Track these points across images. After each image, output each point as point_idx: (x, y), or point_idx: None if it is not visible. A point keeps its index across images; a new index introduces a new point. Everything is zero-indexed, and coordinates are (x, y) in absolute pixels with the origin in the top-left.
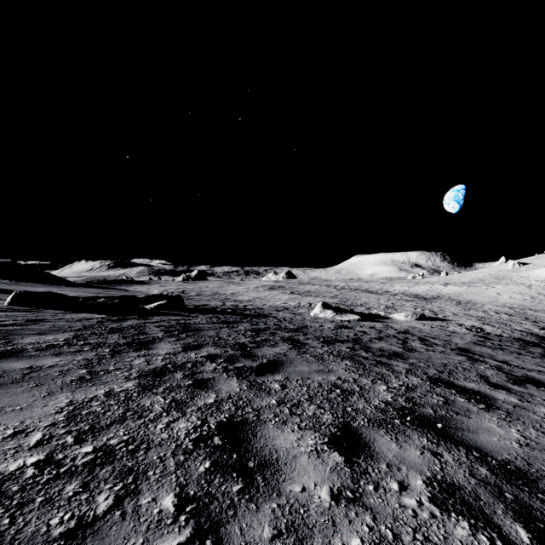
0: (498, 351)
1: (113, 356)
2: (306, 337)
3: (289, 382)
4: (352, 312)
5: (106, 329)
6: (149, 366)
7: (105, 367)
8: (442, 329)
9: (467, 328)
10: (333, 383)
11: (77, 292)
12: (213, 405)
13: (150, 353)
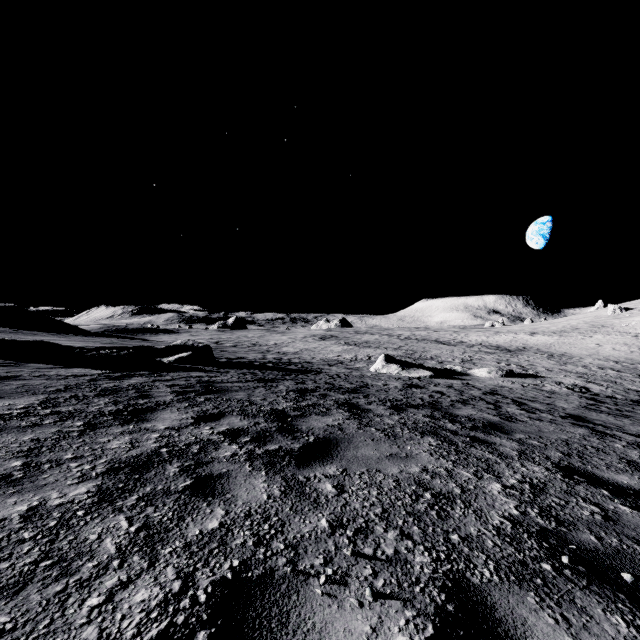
0: (623, 419)
1: (83, 433)
2: (368, 401)
3: (349, 479)
4: (421, 366)
5: (95, 390)
6: (131, 451)
7: (58, 454)
8: (537, 389)
9: (568, 387)
10: (417, 480)
11: (87, 342)
12: (214, 536)
13: (142, 428)
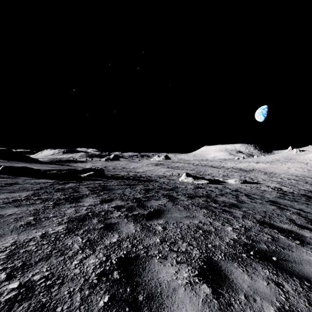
0: (294, 202)
1: (54, 207)
2: (177, 194)
3: (168, 225)
4: (203, 178)
5: (54, 189)
6: (76, 214)
7: (46, 215)
8: (257, 189)
9: (272, 188)
10: (197, 225)
11: (43, 167)
12: (115, 244)
13: (78, 205)
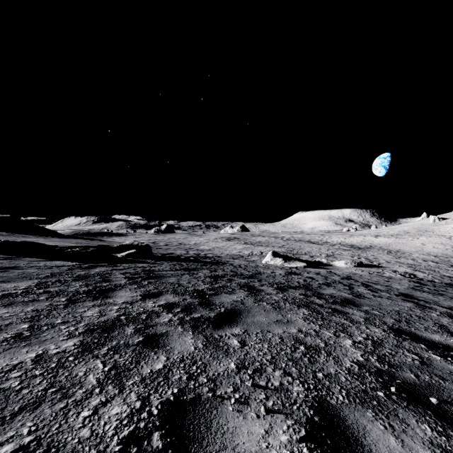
0: (438, 296)
1: (67, 306)
2: (261, 283)
3: (249, 337)
4: (298, 259)
5: (72, 276)
6: (100, 318)
7: (51, 320)
8: (379, 275)
9: (401, 274)
10: (295, 337)
11: (62, 242)
12: (160, 374)
13: (106, 302)
